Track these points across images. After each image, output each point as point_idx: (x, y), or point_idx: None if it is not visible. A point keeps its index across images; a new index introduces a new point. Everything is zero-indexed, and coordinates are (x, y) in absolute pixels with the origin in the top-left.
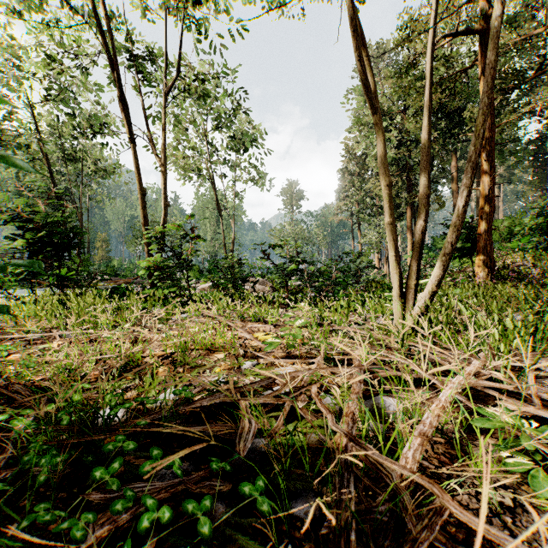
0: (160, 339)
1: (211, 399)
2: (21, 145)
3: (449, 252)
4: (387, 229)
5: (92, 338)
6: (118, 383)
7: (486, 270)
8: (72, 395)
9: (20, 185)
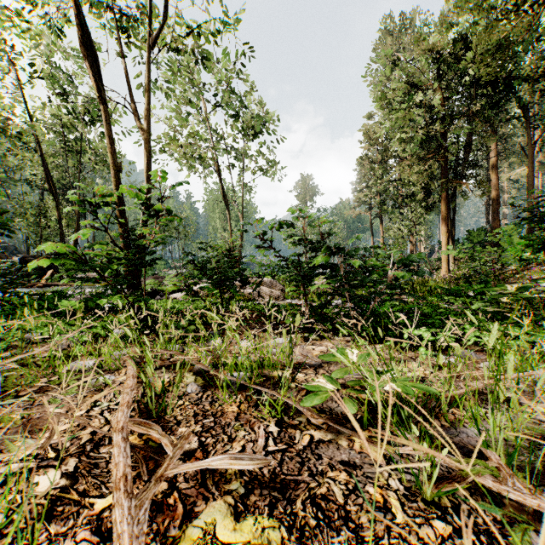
0: None
1: None
2: (6, 130)
3: None
4: None
5: None
6: None
7: None
8: None
9: None
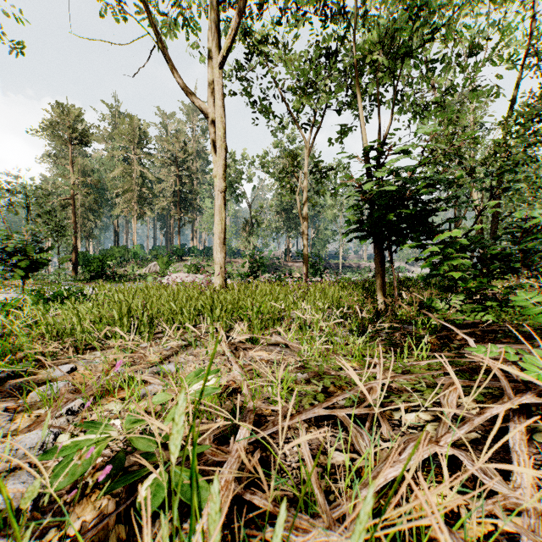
0: None
1: None
2: None
3: None
4: None
5: None
6: None
7: (74, 271)
8: None
9: None
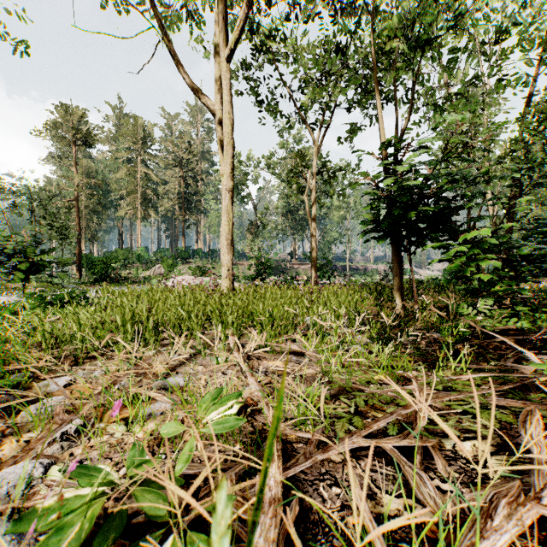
0: None
1: None
2: None
3: None
4: None
5: None
6: None
7: (78, 273)
8: None
9: None
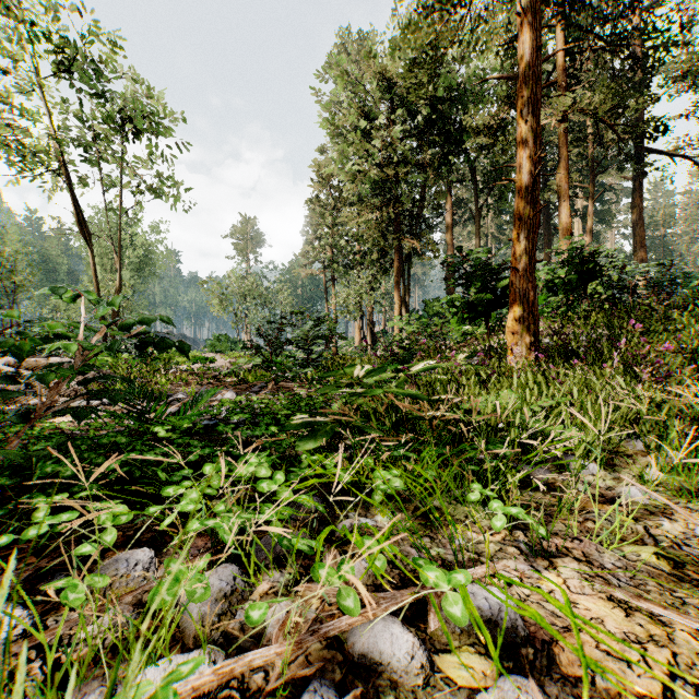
0: None
1: None
2: None
3: None
4: None
5: None
6: None
7: (528, 339)
8: None
9: None
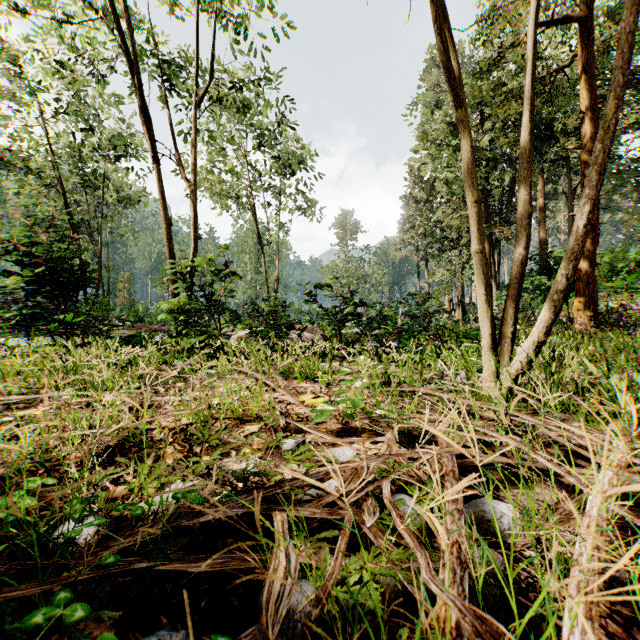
0: (177, 403)
1: (231, 507)
2: (29, 169)
3: (563, 288)
4: (475, 259)
5: (89, 402)
6: (101, 474)
7: (588, 314)
8: (20, 499)
9: (14, 210)
